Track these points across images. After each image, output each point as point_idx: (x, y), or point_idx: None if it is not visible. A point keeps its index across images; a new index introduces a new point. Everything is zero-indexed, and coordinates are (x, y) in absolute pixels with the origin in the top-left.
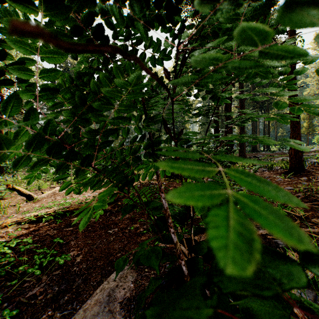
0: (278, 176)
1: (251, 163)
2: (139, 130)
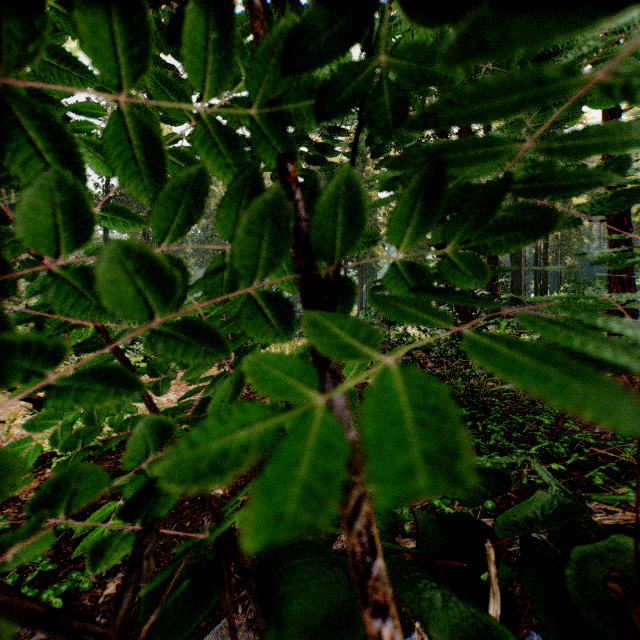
0: None
1: None
2: (218, 153)
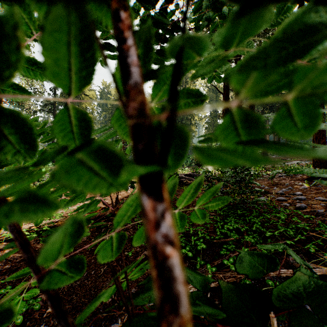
0: (302, 183)
1: (263, 168)
2: None
